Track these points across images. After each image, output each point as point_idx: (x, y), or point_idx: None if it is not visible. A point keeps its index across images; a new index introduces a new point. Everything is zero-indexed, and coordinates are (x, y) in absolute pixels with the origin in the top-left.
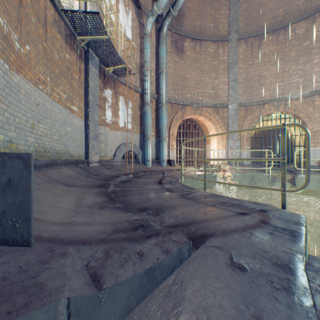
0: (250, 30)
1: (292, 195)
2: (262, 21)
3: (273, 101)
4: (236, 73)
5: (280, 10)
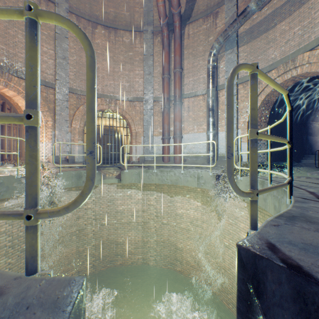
0: (83, 10)
1: (119, 191)
2: (96, 9)
3: (106, 97)
4: (66, 50)
5: (112, 9)
